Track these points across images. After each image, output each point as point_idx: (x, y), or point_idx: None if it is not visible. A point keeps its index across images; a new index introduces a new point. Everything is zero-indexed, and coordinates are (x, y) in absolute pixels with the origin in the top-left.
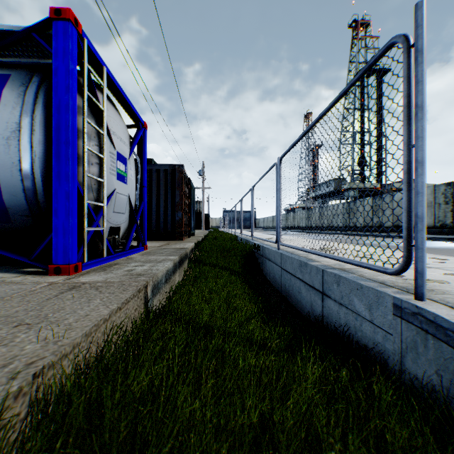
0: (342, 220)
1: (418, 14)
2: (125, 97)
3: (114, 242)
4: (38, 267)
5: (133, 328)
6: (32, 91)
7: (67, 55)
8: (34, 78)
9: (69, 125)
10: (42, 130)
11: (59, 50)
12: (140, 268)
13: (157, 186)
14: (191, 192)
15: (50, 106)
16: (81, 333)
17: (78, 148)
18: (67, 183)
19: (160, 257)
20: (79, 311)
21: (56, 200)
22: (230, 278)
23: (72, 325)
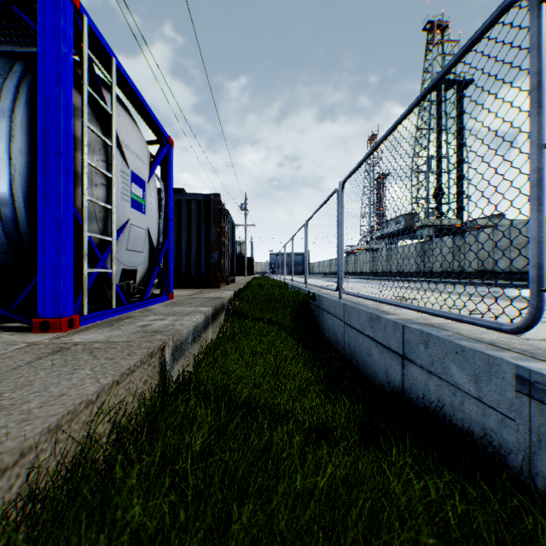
0: (415, 265)
1: None
2: (143, 102)
3: (128, 289)
4: (20, 321)
5: (139, 411)
6: (13, 84)
7: (57, 34)
8: (15, 67)
9: (60, 129)
10: (25, 136)
11: (47, 28)
12: (159, 323)
13: (188, 221)
14: (231, 229)
15: (35, 104)
16: (41, 429)
17: (76, 163)
18: (57, 207)
19: (188, 309)
20: (52, 388)
21: (43, 230)
22: (279, 335)
23: (33, 412)
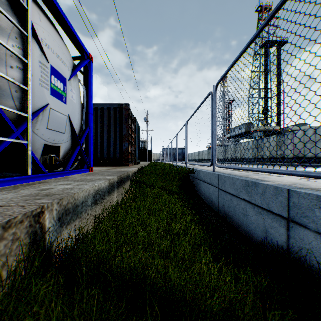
0: (252, 154)
1: None
2: (64, 16)
3: (51, 161)
4: None
5: None
6: None
7: None
8: None
9: None
10: None
11: None
12: (62, 186)
13: (108, 122)
14: (137, 129)
15: None
16: None
17: None
18: None
19: (98, 177)
20: None
21: None
22: (169, 198)
23: None
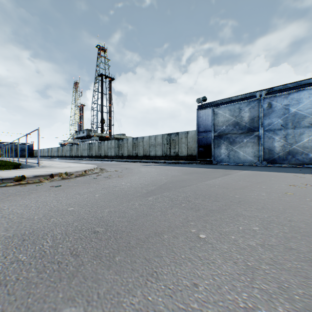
0: (87, 153)
1: (39, 129)
2: None
3: None
4: None
5: None
6: None
7: None
8: None
9: None
10: None
11: None
12: None
13: None
14: None
15: None
16: None
17: None
18: None
19: None
20: None
21: None
22: None
23: None
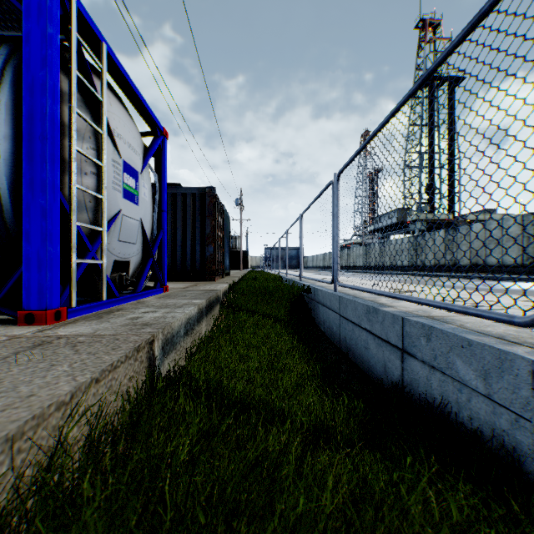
0: (408, 258)
1: None
2: (136, 91)
3: (121, 281)
4: (5, 313)
5: (122, 410)
6: None
7: (43, 14)
8: (1, 50)
9: (46, 112)
10: (10, 120)
11: (32, 7)
12: (150, 315)
13: (183, 214)
14: (226, 223)
15: (21, 87)
16: None
17: (64, 150)
18: (43, 195)
19: (181, 301)
20: (21, 387)
21: (28, 219)
22: (274, 328)
23: None
